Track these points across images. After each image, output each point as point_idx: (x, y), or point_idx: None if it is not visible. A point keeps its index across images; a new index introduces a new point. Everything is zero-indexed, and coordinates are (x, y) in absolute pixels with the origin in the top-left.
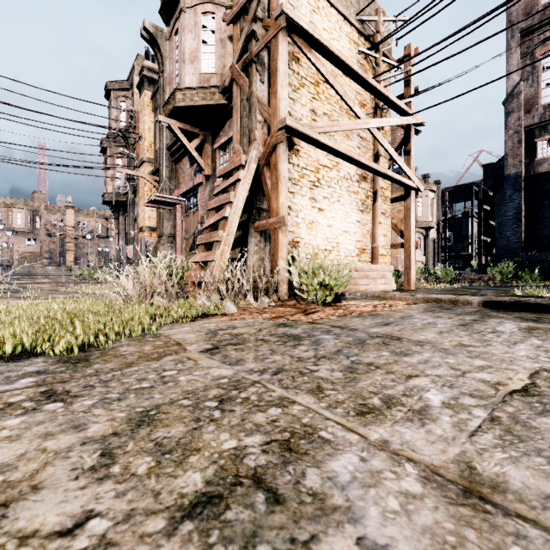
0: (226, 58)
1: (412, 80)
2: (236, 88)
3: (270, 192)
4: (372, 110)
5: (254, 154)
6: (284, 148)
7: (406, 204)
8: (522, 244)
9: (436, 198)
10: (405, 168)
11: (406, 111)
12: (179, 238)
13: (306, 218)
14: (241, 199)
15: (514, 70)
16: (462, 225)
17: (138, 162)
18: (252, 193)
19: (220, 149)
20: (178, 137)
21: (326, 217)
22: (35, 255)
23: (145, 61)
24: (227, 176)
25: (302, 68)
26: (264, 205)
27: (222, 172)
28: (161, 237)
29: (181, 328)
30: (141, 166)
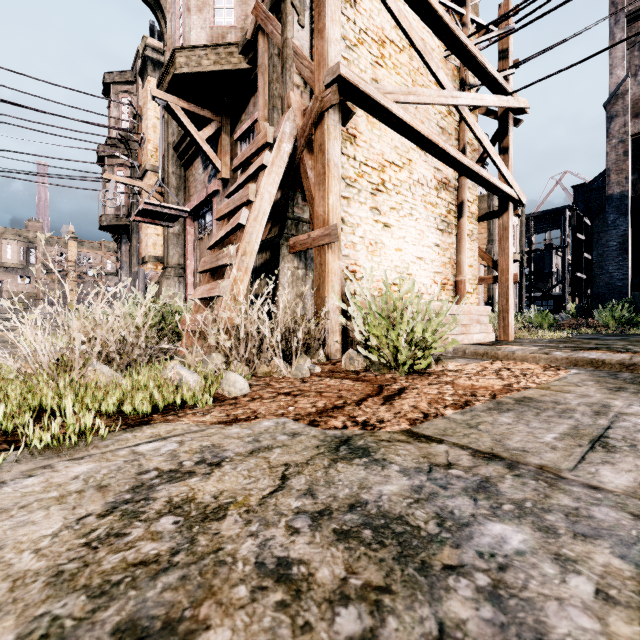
0: (249, 5)
1: (510, 50)
2: (263, 41)
3: (313, 191)
4: (456, 89)
5: (288, 128)
6: (335, 118)
7: (501, 223)
8: (629, 281)
9: (520, 224)
10: (503, 170)
11: (505, 88)
12: (190, 270)
13: (366, 237)
14: (266, 198)
15: (618, 63)
16: (545, 260)
17: (140, 172)
18: (285, 194)
19: (242, 141)
20: (181, 121)
21: (393, 237)
22: (30, 296)
23: (149, 38)
24: (247, 168)
25: (361, 16)
26: (304, 214)
27: (238, 160)
28: (165, 269)
29: (67, 467)
30: (144, 177)
